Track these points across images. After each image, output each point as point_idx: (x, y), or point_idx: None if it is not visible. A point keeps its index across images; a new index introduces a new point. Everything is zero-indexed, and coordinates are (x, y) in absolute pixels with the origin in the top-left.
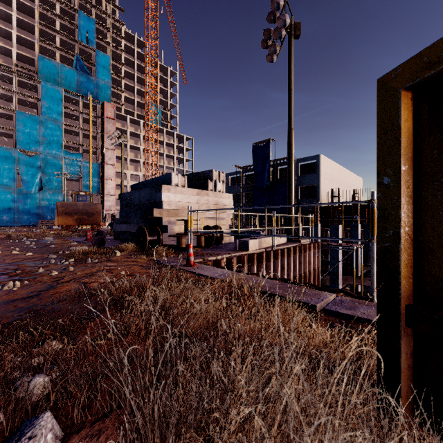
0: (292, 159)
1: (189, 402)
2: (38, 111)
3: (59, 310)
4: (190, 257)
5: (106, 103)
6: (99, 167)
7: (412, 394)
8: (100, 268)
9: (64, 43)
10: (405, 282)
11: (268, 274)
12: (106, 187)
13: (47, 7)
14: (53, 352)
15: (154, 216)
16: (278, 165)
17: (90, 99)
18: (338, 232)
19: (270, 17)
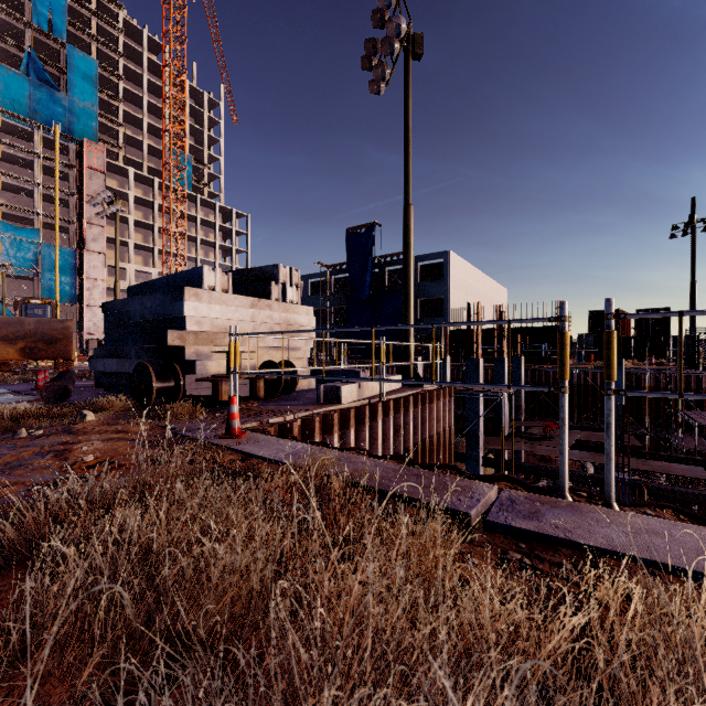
0: (410, 253)
1: None
2: None
3: None
4: (233, 421)
5: (89, 142)
6: (74, 255)
7: None
8: (43, 448)
9: (3, 24)
10: None
11: (373, 442)
12: (89, 293)
13: None
14: None
15: (168, 344)
16: (386, 265)
17: (56, 132)
18: (477, 370)
19: (375, 19)
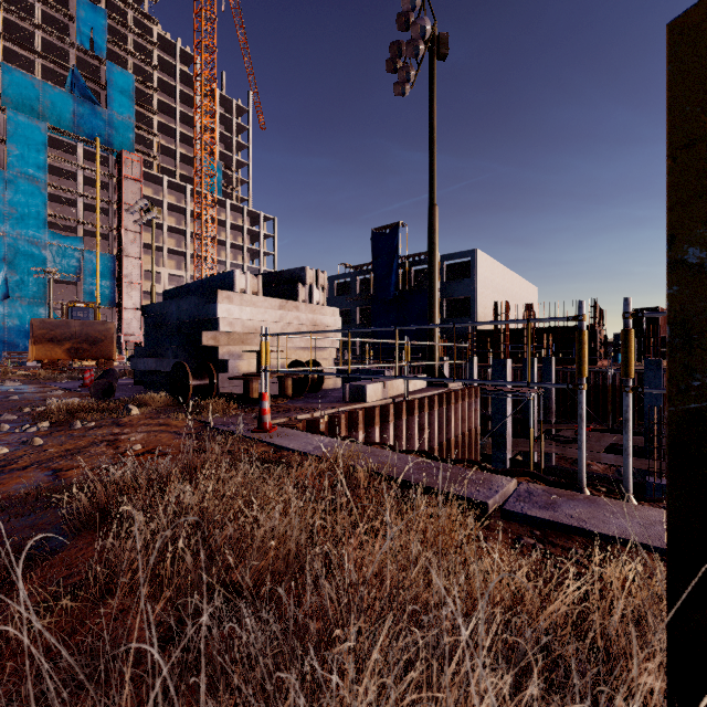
0: (435, 253)
1: None
2: (1, 162)
3: None
4: (265, 416)
5: (127, 153)
6: (113, 261)
7: None
8: (96, 438)
9: (50, 46)
10: None
11: (398, 440)
12: (127, 296)
13: None
14: None
15: (203, 344)
16: (412, 265)
17: (97, 145)
18: (505, 371)
19: (400, 21)
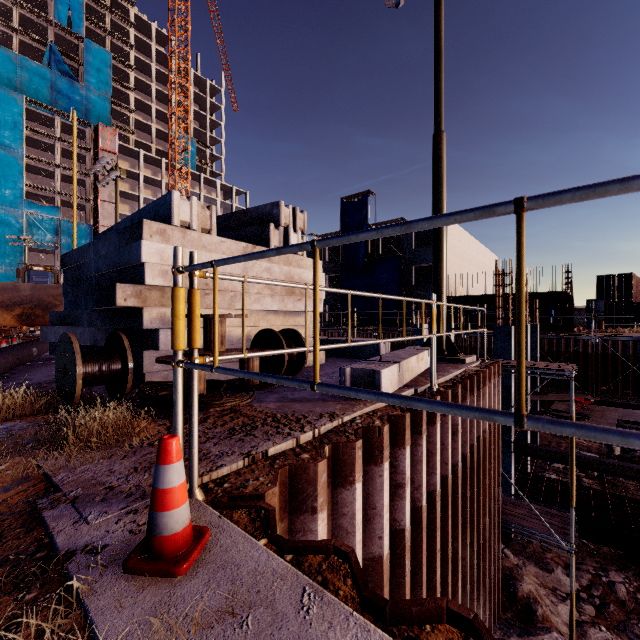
0: (443, 192)
1: None
2: None
3: None
4: (166, 515)
5: (103, 127)
6: (90, 230)
7: None
8: None
9: (29, 23)
10: None
11: (429, 458)
12: None
13: None
14: None
15: (117, 304)
16: None
17: (73, 118)
18: (509, 340)
19: None
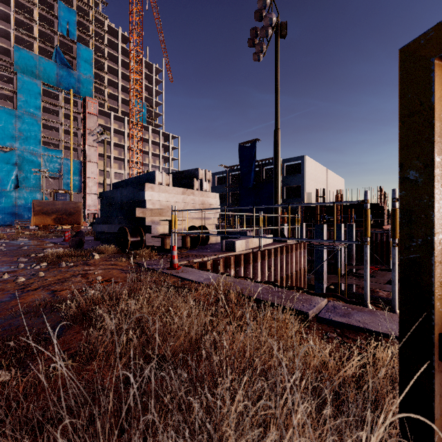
0: (278, 159)
1: None
2: (14, 105)
3: (17, 326)
4: (174, 260)
5: (89, 98)
6: (80, 164)
7: None
8: (75, 272)
9: (43, 34)
10: (439, 304)
11: (255, 275)
12: (89, 186)
13: None
14: None
15: (136, 216)
16: (264, 165)
17: (71, 93)
18: (322, 232)
19: (257, 15)
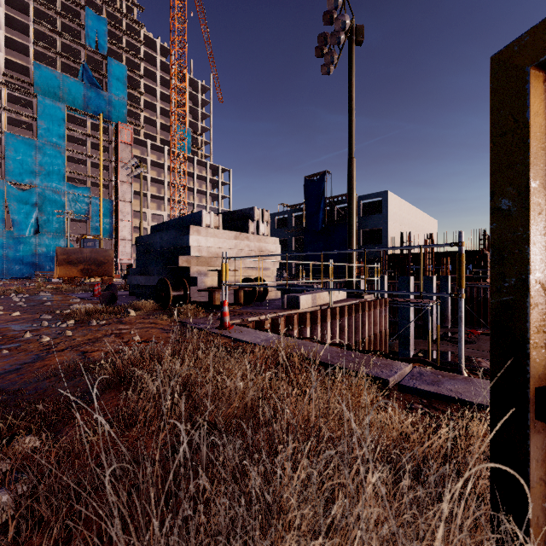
0: (353, 195)
1: (213, 537)
2: (33, 134)
3: (44, 390)
4: (225, 318)
5: (121, 124)
6: (112, 204)
7: (545, 519)
8: (108, 332)
9: (67, 48)
10: (535, 353)
11: (324, 338)
12: (121, 230)
13: (45, 2)
14: (20, 456)
15: (179, 265)
16: (335, 204)
17: (100, 119)
18: (409, 286)
19: (326, 18)
